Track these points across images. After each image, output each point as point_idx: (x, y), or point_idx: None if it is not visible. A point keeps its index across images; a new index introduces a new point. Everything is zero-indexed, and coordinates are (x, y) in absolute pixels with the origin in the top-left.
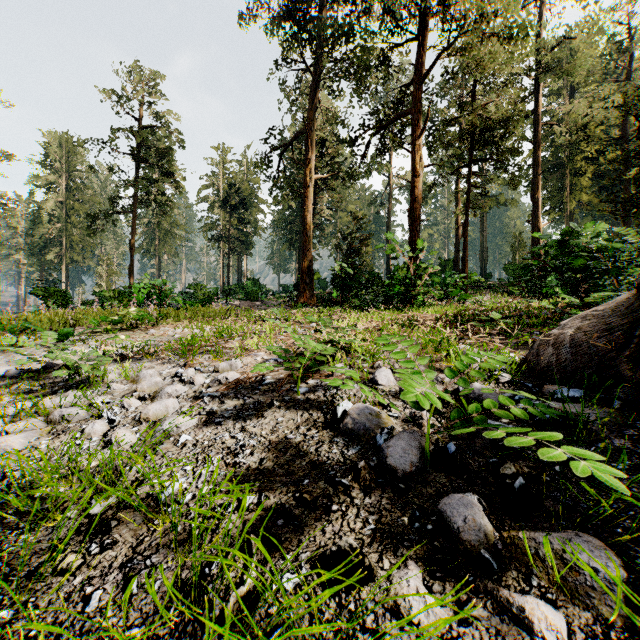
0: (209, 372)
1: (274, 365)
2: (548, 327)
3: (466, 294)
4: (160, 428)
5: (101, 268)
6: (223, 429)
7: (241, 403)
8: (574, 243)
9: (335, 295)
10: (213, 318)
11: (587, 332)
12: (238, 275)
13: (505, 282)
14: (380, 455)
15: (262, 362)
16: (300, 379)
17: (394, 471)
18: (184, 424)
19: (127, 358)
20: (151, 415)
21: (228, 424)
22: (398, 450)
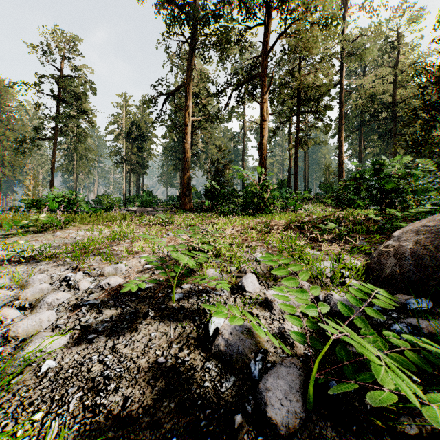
0: (96, 275)
1: (148, 280)
2: (371, 234)
3: (300, 205)
4: (21, 354)
5: (28, 181)
6: (93, 349)
7: (118, 313)
8: (388, 170)
9: (207, 203)
10: (112, 222)
11: (426, 246)
12: (137, 188)
13: (320, 196)
14: (257, 397)
15: (145, 264)
16: (176, 283)
17: (276, 426)
18: (50, 346)
19: (27, 260)
20: (21, 332)
21: (100, 341)
22: (278, 395)
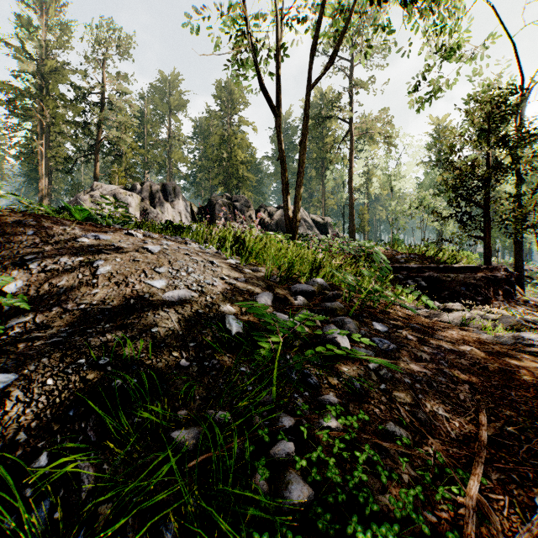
0: None
1: None
2: None
3: None
4: None
5: None
6: None
7: None
8: None
9: None
10: None
11: None
12: None
13: None
14: None
15: None
16: None
17: None
18: None
19: None
20: None
21: None
22: None
